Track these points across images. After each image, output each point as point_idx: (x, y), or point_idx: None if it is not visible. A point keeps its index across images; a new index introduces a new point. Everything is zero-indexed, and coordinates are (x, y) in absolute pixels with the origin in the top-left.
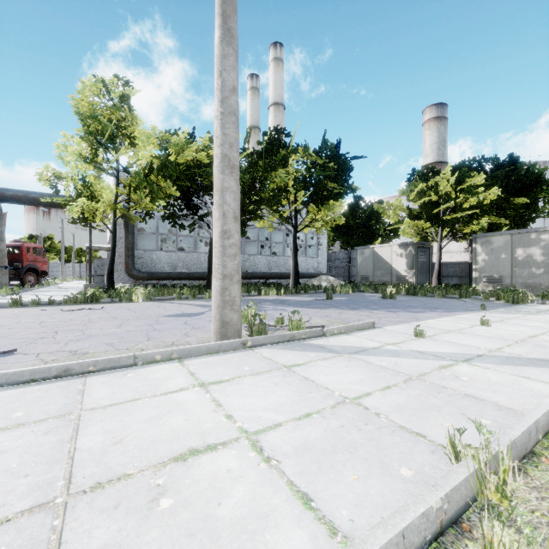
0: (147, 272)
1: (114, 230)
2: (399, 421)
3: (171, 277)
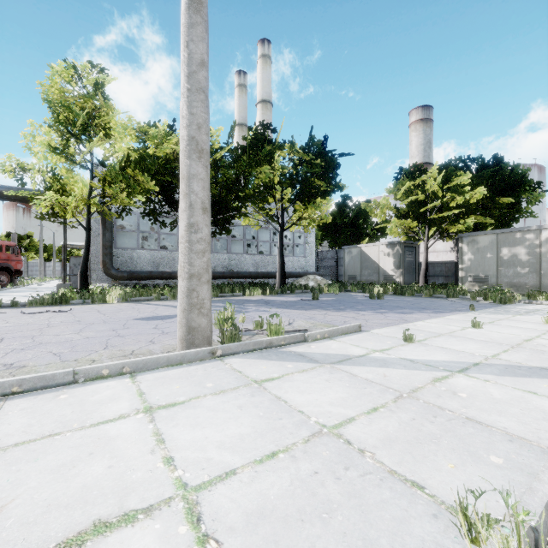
0: (127, 271)
1: (88, 226)
2: (389, 462)
3: (153, 277)
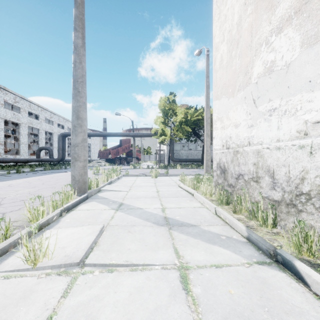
0: (178, 159)
1: (170, 145)
2: None
3: (187, 161)
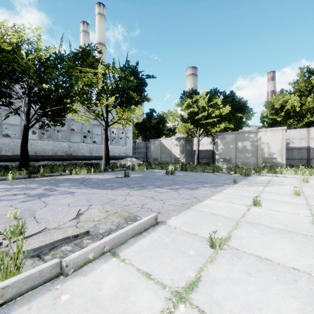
0: None
1: None
2: None
3: None
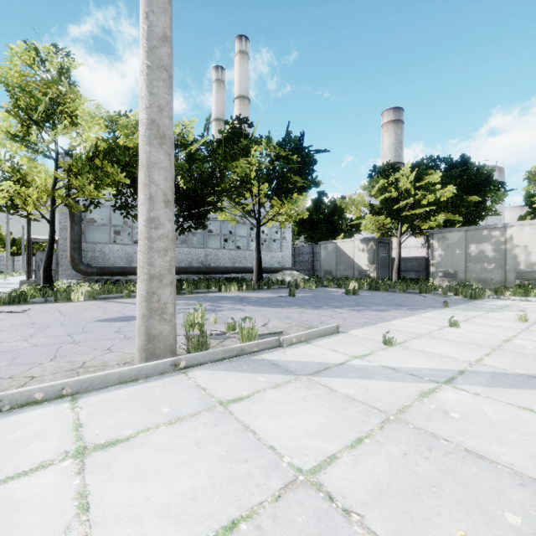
0: (97, 267)
1: (52, 219)
2: (382, 532)
3: (125, 272)
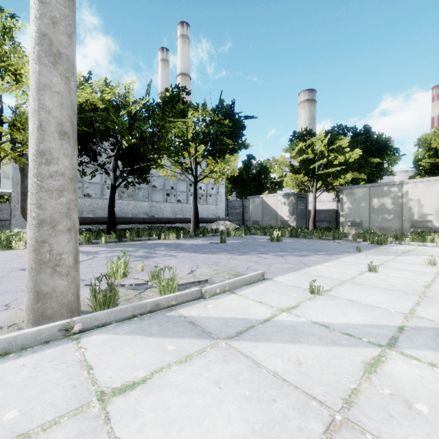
0: None
1: None
2: None
3: None
